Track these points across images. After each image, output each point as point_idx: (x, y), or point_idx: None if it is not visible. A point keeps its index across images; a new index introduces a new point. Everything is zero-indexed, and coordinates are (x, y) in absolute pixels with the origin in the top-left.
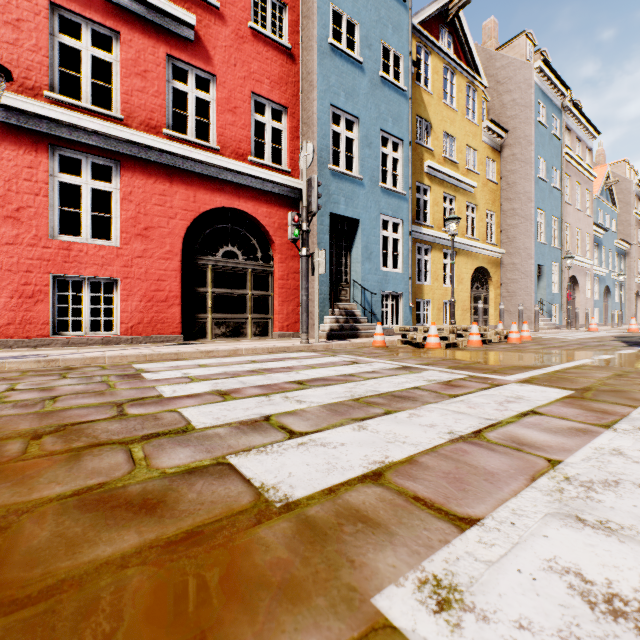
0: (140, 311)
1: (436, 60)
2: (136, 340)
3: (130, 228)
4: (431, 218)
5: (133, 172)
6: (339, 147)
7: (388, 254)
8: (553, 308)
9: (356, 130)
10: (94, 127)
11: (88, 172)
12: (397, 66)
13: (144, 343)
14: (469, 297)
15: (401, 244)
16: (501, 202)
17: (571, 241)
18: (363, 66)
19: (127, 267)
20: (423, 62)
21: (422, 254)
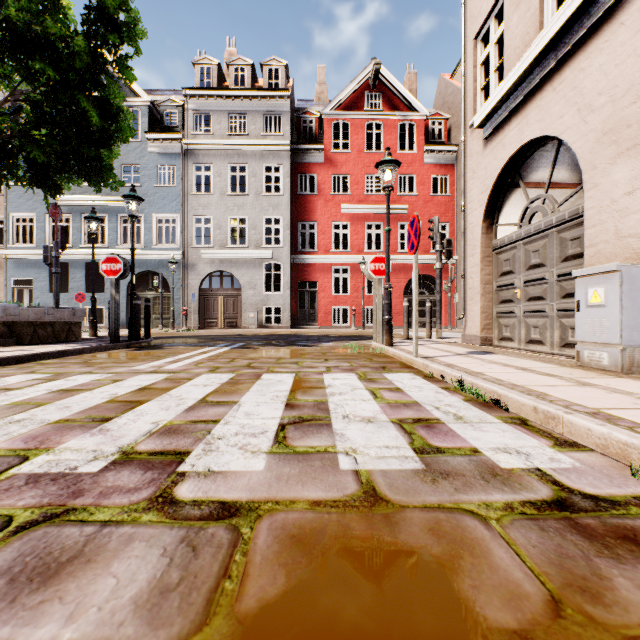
0: None
1: None
2: None
3: None
4: None
5: None
6: None
7: None
8: None
9: None
10: None
11: None
12: None
13: None
14: None
15: None
16: None
17: None
18: None
19: None
20: None
21: None
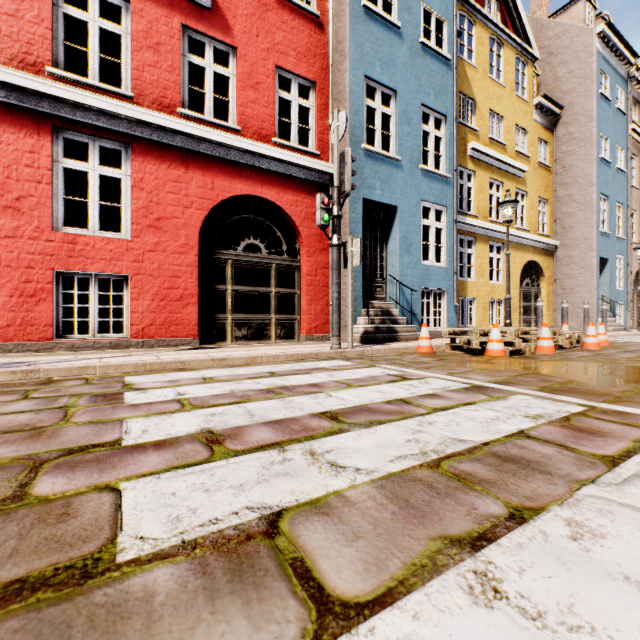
0: (152, 311)
1: (481, 30)
2: (148, 343)
3: (141, 219)
4: (475, 207)
5: (144, 156)
6: (372, 132)
7: (429, 246)
8: (617, 307)
9: (393, 105)
10: (100, 105)
11: (95, 157)
12: (439, 34)
13: (156, 347)
14: (518, 295)
15: (444, 234)
16: (555, 188)
17: (638, 230)
18: (401, 32)
19: (138, 262)
20: (466, 33)
21: (465, 247)
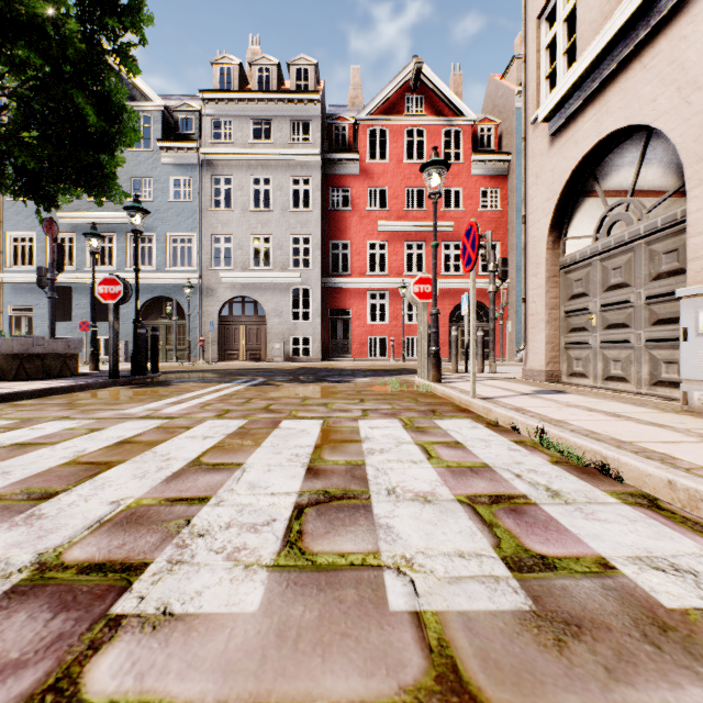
0: None
1: None
2: None
3: (429, 316)
4: None
5: None
6: None
7: None
8: None
9: None
10: None
11: None
12: None
13: None
14: None
15: None
16: None
17: None
18: None
19: None
20: None
21: None
